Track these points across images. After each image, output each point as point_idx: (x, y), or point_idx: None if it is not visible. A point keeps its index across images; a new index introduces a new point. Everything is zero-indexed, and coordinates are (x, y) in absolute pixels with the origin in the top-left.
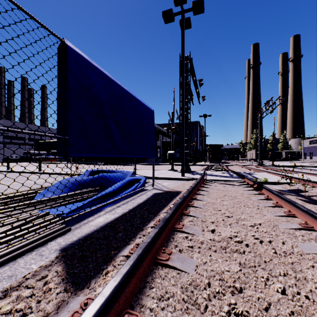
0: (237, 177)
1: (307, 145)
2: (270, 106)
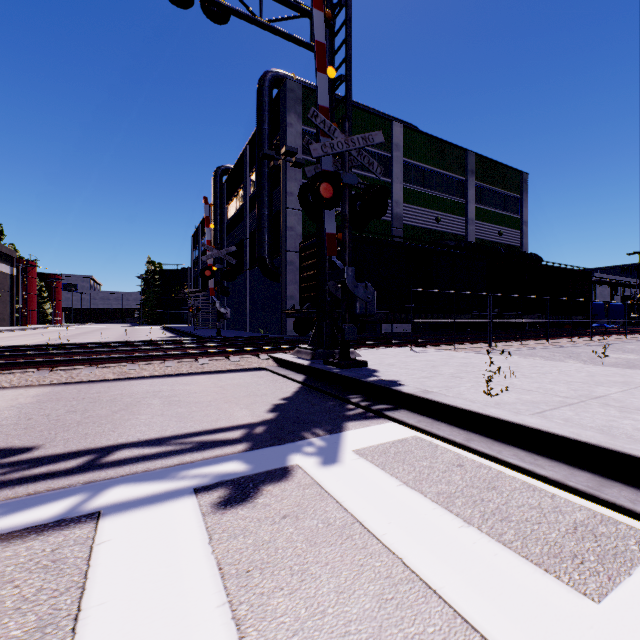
0: None
1: None
2: None
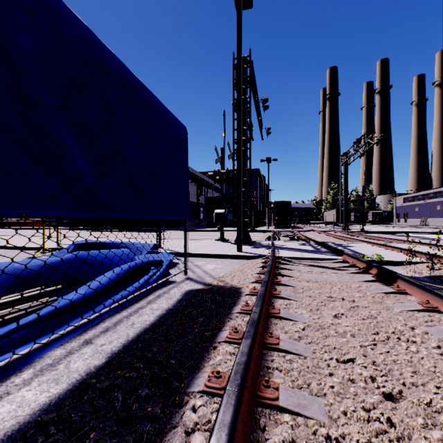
0: (328, 251)
1: (401, 203)
2: (361, 147)
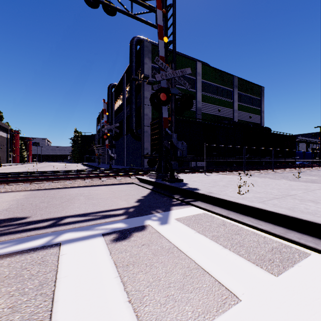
0: None
1: None
2: None
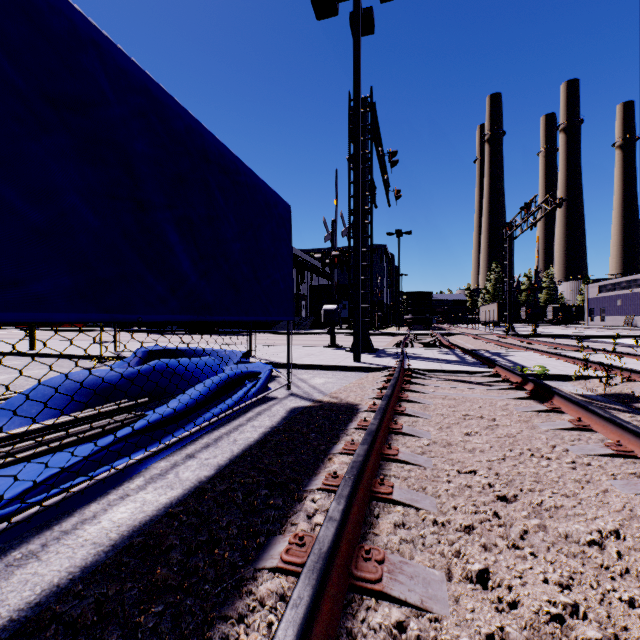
0: (477, 362)
1: (596, 294)
2: (531, 214)
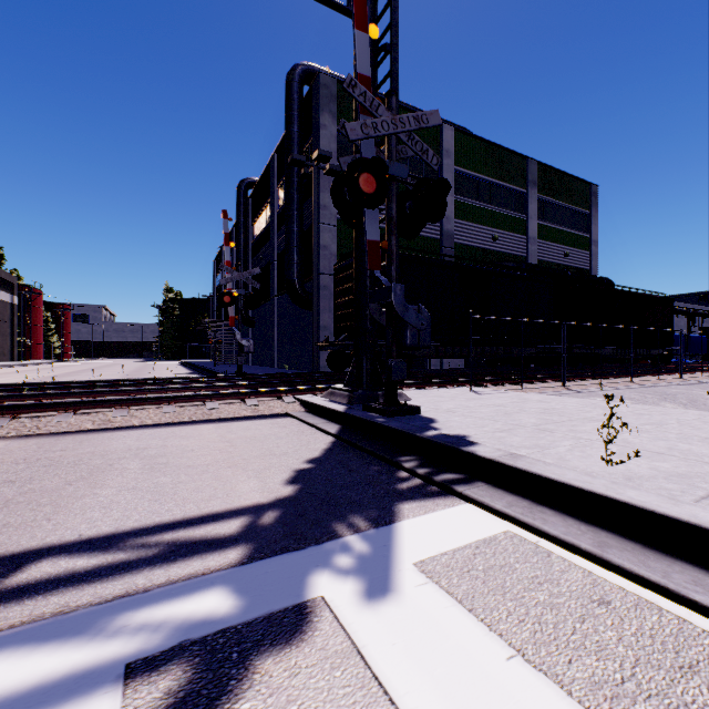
0: None
1: None
2: None
